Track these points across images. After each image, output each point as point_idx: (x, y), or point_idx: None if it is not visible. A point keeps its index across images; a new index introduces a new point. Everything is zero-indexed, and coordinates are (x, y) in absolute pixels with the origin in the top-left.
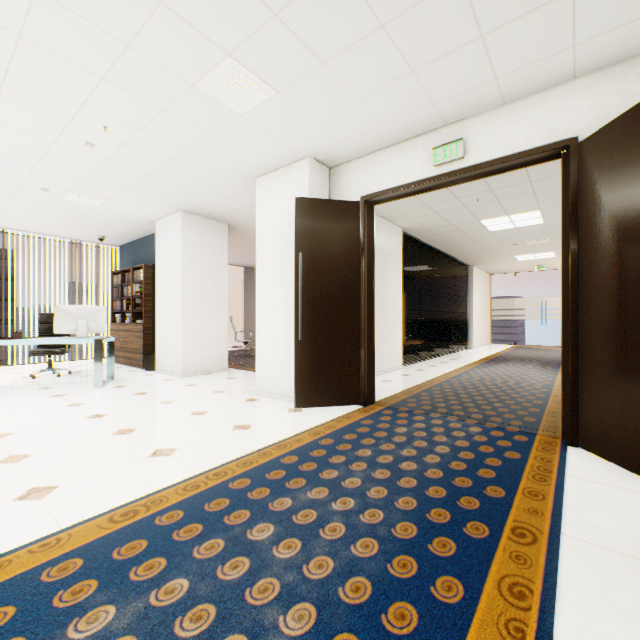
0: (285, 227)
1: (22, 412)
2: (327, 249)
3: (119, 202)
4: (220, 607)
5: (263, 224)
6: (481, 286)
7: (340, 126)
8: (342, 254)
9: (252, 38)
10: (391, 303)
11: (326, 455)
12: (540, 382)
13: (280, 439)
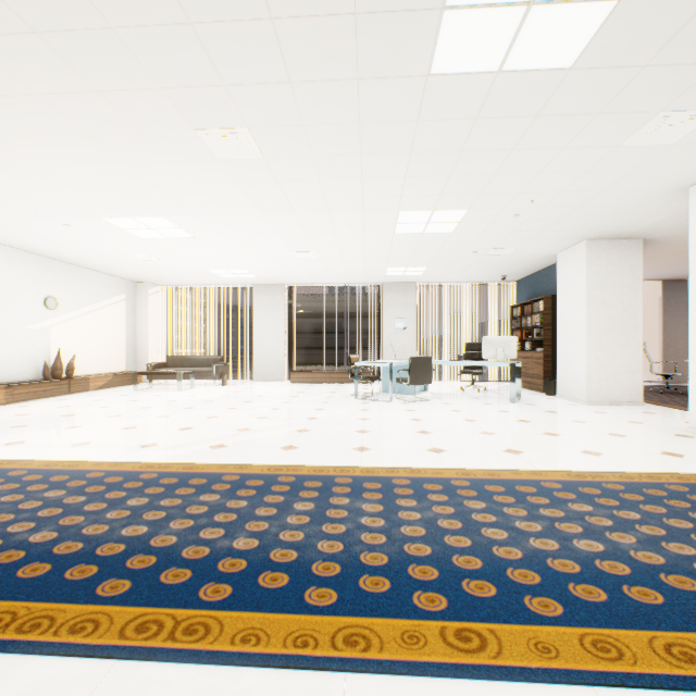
0: None
1: (472, 410)
2: None
3: (526, 247)
4: (668, 532)
5: None
6: None
7: None
8: None
9: (688, 90)
10: None
11: None
12: None
13: None
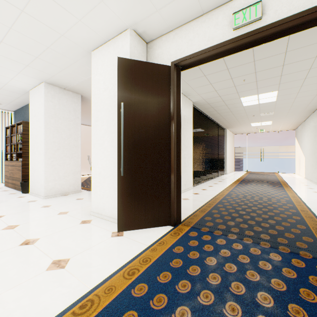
0: (112, 86)
1: None
2: (144, 101)
3: None
4: None
5: (96, 85)
6: (230, 140)
7: None
8: (156, 106)
9: None
10: (187, 148)
11: None
12: (282, 198)
13: (90, 287)
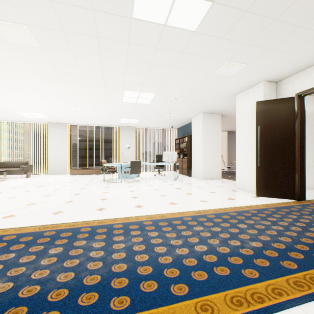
0: (250, 115)
1: (158, 185)
2: (273, 123)
3: (180, 114)
4: (230, 235)
5: (239, 114)
6: None
7: (280, 65)
8: (283, 124)
9: (236, 53)
10: None
11: (270, 213)
12: None
13: (248, 205)
